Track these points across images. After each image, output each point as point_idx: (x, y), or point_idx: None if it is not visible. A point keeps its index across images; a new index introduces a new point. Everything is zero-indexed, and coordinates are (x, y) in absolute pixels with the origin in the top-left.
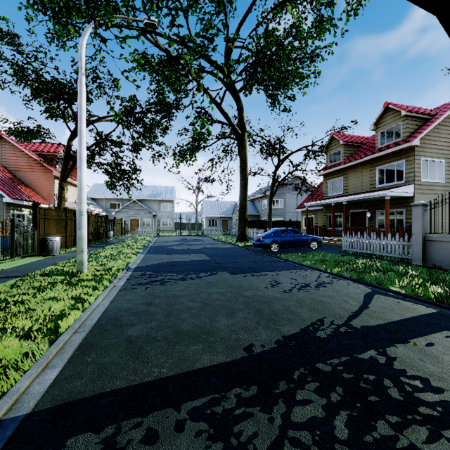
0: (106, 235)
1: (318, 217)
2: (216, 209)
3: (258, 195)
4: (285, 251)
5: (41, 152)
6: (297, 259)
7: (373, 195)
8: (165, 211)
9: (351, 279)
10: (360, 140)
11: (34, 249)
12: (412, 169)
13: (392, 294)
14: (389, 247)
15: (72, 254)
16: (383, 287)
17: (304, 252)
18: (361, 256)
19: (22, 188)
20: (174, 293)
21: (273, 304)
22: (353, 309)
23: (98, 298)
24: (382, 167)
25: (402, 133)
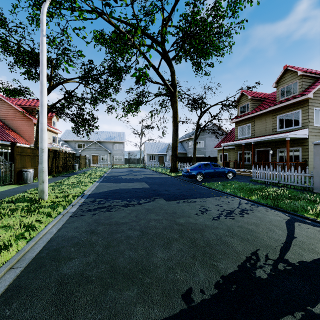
0: (73, 167)
1: (230, 154)
2: (154, 149)
3: (185, 138)
4: (208, 180)
5: (24, 105)
6: (219, 187)
7: (276, 136)
8: (117, 150)
9: (267, 206)
10: (263, 95)
11: (11, 179)
12: (307, 117)
13: (310, 222)
14: (292, 177)
15: None
16: (299, 214)
17: (223, 181)
18: (269, 184)
19: (9, 132)
20: (116, 220)
21: (205, 233)
22: (281, 239)
23: (47, 226)
24: (282, 115)
25: (298, 88)
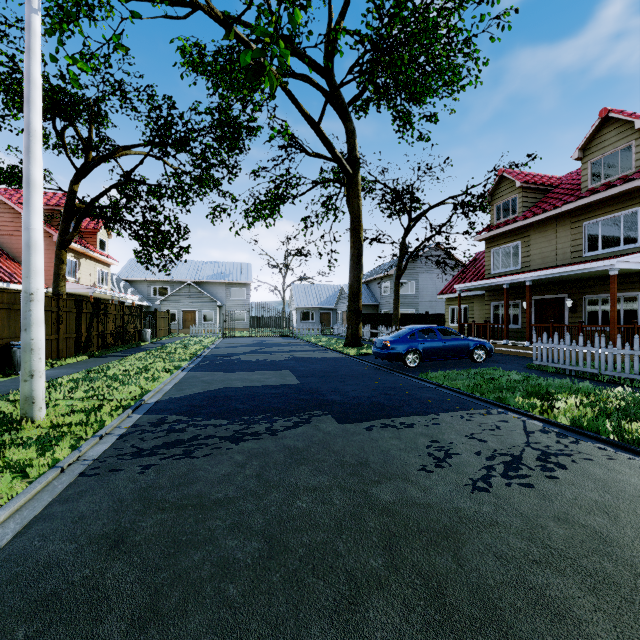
0: (140, 336)
1: (474, 308)
2: (312, 297)
3: (376, 275)
4: (431, 366)
5: None
6: (461, 385)
7: (586, 268)
8: (236, 299)
9: (603, 440)
10: (548, 180)
11: None
12: None
13: None
14: (635, 362)
15: (60, 371)
16: None
17: (467, 369)
18: (576, 377)
19: (2, 262)
20: (201, 490)
21: (466, 551)
22: None
23: None
24: (594, 222)
25: (635, 160)
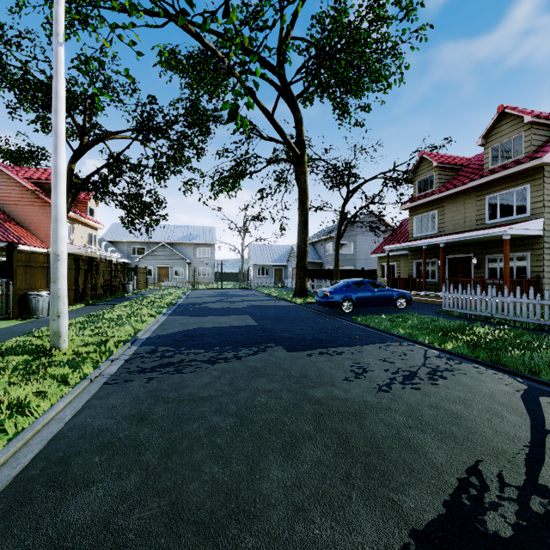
0: (124, 288)
1: (401, 265)
2: (267, 255)
3: (320, 237)
4: (362, 311)
5: (37, 179)
6: (383, 325)
7: (485, 233)
8: (202, 257)
9: (479, 362)
10: (459, 161)
11: (7, 309)
12: (540, 197)
13: None
14: (517, 307)
15: None
16: (544, 379)
17: (390, 314)
18: (474, 320)
19: (11, 227)
20: (191, 392)
21: (367, 422)
22: (521, 435)
23: (55, 404)
24: (494, 196)
25: (525, 147)
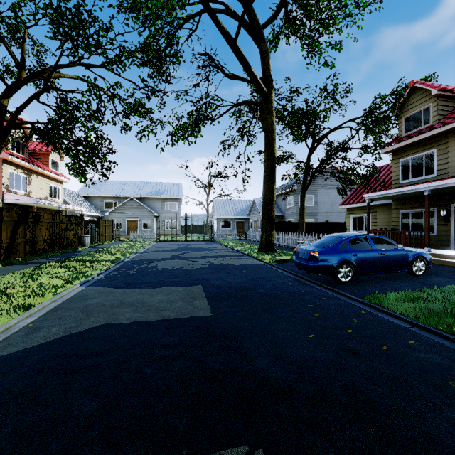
0: (81, 241)
1: (377, 216)
2: (229, 209)
3: (281, 191)
4: (365, 280)
5: None
6: None
7: None
8: (170, 211)
9: None
10: None
11: None
12: None
13: None
14: None
15: None
16: None
17: (423, 289)
18: None
19: None
20: None
21: None
22: None
23: None
24: None
25: None
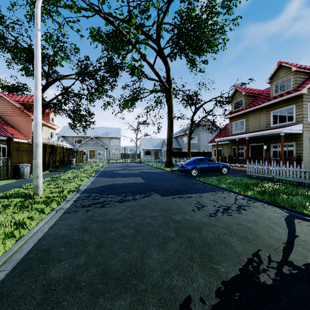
0: (70, 162)
1: (224, 149)
2: (150, 144)
3: (180, 134)
4: (203, 175)
5: (22, 101)
6: (214, 182)
7: (270, 132)
8: (114, 145)
9: (264, 201)
10: (257, 91)
11: (7, 174)
12: (301, 112)
13: (309, 219)
14: (287, 172)
15: None
16: (298, 210)
17: (218, 176)
18: (264, 179)
19: (8, 128)
20: (110, 217)
21: (203, 231)
22: (282, 237)
23: (39, 223)
24: (276, 111)
25: (292, 84)
